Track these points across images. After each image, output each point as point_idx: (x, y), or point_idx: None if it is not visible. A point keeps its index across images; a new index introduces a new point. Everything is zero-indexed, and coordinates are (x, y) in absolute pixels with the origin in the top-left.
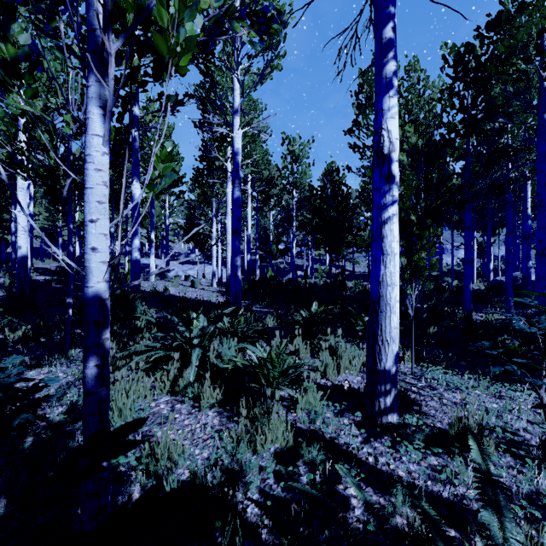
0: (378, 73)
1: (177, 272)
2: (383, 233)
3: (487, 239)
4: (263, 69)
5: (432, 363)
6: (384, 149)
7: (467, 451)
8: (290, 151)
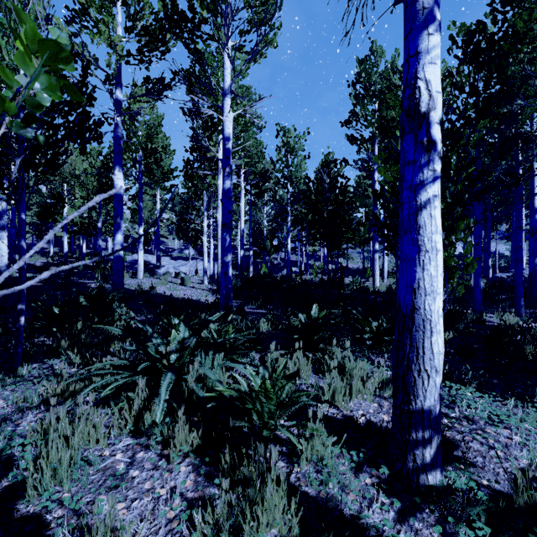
0: (411, 5)
1: (167, 269)
2: (419, 222)
3: (485, 235)
4: (256, 43)
5: (460, 382)
6: (420, 107)
7: None
8: (285, 143)
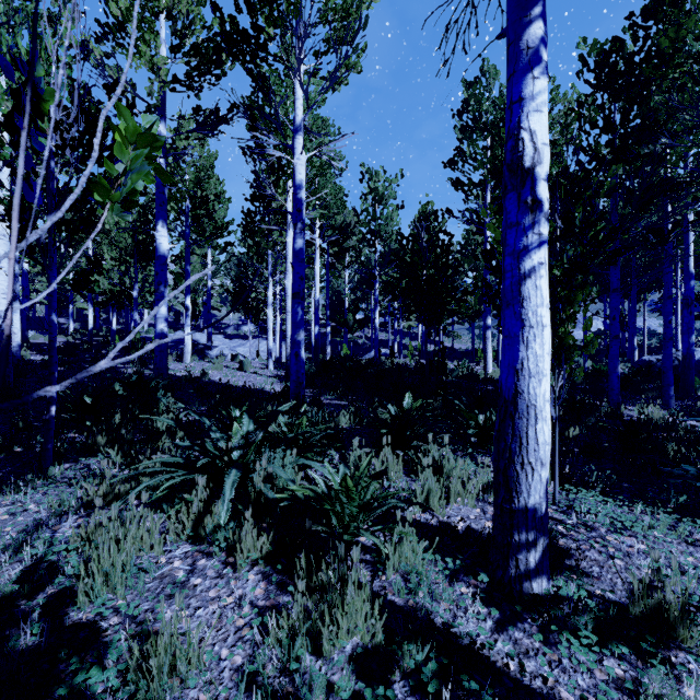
0: (514, 43)
1: (221, 350)
2: (523, 293)
3: (629, 306)
4: (335, 68)
5: (582, 485)
6: (524, 161)
7: (665, 647)
8: (372, 189)
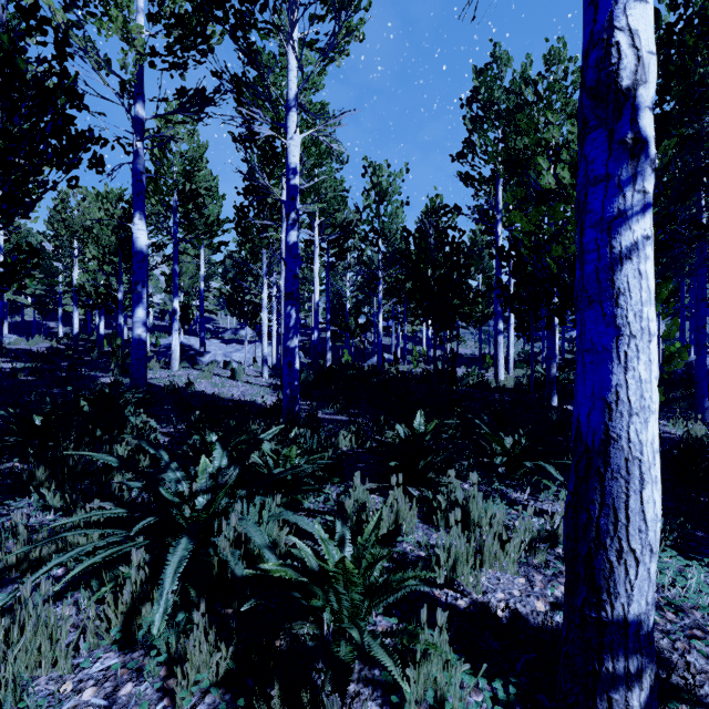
0: None
1: (214, 356)
2: (617, 284)
3: None
4: (333, 30)
5: None
6: (620, 79)
7: None
8: (375, 184)
